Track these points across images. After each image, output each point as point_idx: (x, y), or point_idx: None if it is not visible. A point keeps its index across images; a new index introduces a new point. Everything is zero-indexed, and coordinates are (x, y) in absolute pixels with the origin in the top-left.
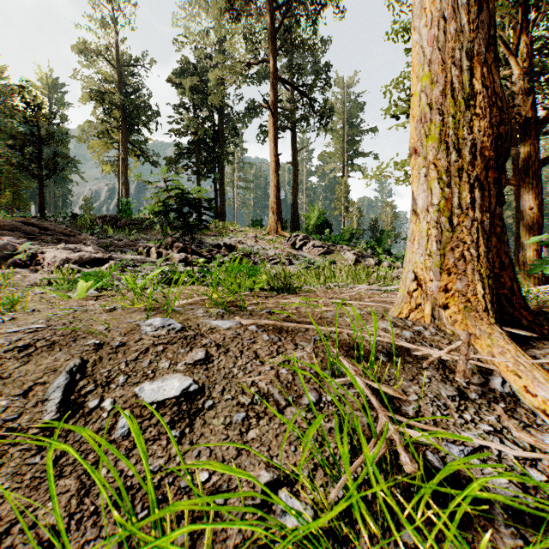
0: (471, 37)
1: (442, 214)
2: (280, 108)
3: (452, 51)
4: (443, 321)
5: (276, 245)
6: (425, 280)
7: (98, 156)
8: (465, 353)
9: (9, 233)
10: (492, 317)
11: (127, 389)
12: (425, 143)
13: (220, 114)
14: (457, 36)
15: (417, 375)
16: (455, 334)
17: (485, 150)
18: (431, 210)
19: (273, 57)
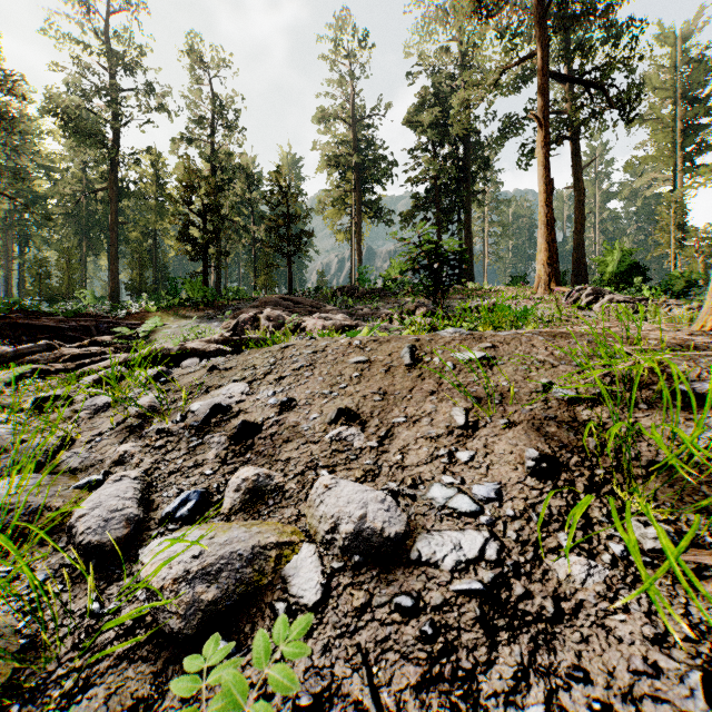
0: None
1: None
2: (555, 112)
3: None
4: None
5: (548, 305)
6: None
7: (332, 226)
8: None
9: (273, 308)
10: None
11: (445, 355)
12: None
13: (466, 145)
14: None
15: (695, 358)
16: None
17: None
18: None
19: (543, 46)
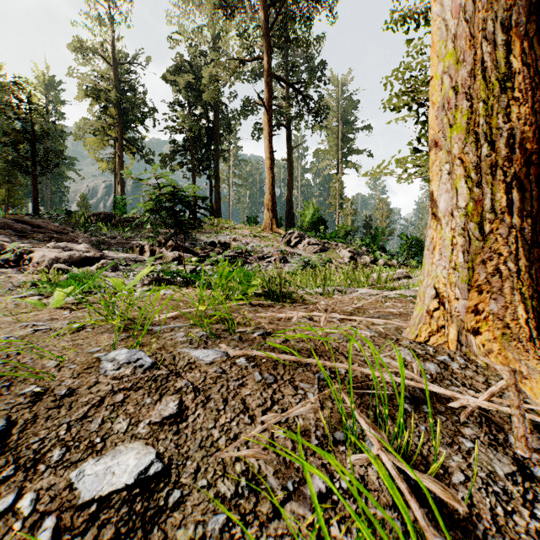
0: (507, 5)
1: (470, 219)
2: (275, 106)
3: (483, 22)
4: (472, 349)
5: (271, 243)
6: (449, 297)
7: (94, 153)
8: (516, 404)
9: (0, 231)
10: (539, 349)
11: (60, 474)
12: (448, 134)
13: (215, 111)
14: (489, 4)
15: (456, 435)
16: (489, 366)
17: (525, 142)
18: (457, 214)
19: (268, 54)
